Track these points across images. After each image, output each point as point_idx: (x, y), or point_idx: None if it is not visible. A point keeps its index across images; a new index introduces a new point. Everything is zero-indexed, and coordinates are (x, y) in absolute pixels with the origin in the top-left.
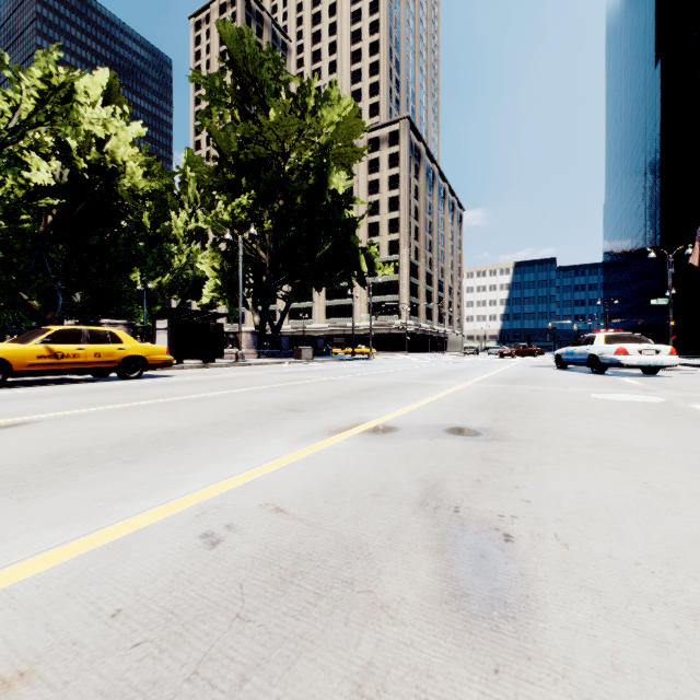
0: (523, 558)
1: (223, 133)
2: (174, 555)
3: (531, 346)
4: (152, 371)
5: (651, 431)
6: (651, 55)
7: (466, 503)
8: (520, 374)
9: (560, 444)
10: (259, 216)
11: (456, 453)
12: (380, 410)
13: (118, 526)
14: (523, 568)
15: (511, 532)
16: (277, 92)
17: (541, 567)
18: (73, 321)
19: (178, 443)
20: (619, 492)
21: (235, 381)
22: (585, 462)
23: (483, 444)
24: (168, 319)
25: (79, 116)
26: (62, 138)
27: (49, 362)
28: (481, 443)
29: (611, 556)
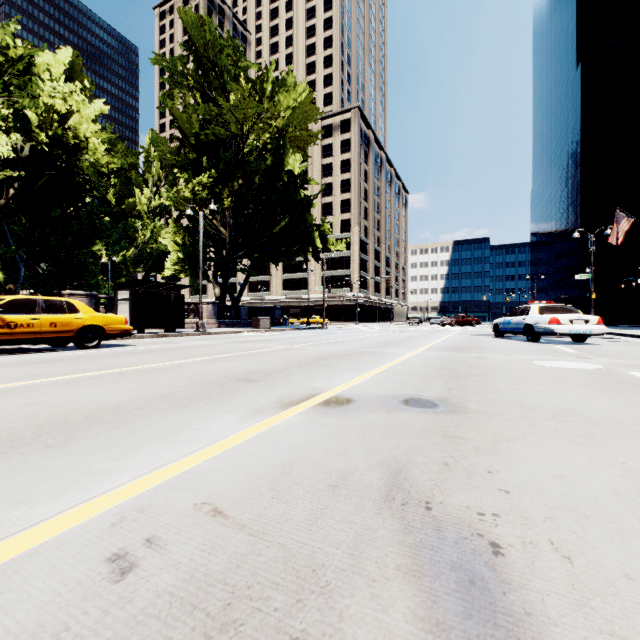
0: (522, 583)
1: (185, 115)
2: (64, 595)
3: (469, 316)
4: (113, 340)
5: (604, 400)
6: (573, 58)
7: (437, 496)
8: (463, 342)
9: (520, 416)
10: (219, 193)
11: (417, 428)
12: (334, 380)
13: (4, 545)
14: (527, 601)
15: (498, 539)
16: (236, 77)
17: (549, 598)
18: (28, 290)
19: (117, 421)
20: (601, 476)
21: (193, 350)
22: (552, 437)
23: (443, 417)
24: (130, 290)
25: (36, 88)
26: (21, 110)
27: (1, 332)
28: (441, 416)
29: (629, 575)
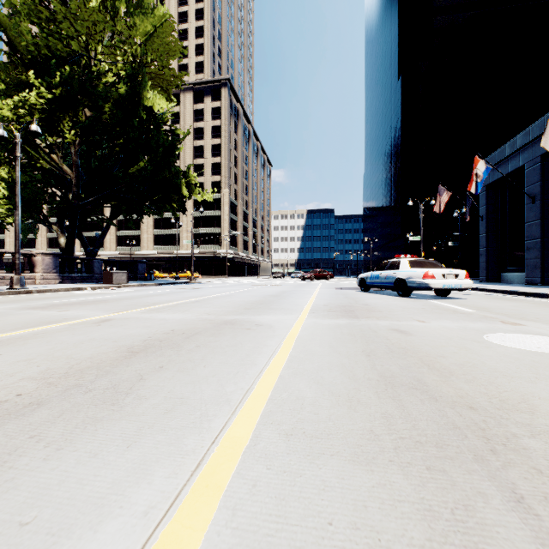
0: None
1: (15, 26)
2: None
3: (324, 271)
4: None
5: None
6: (395, 72)
7: None
8: (340, 299)
9: None
10: (59, 123)
11: None
12: None
13: None
14: None
15: None
16: None
17: None
18: None
19: None
20: None
21: None
22: None
23: None
24: None
25: None
26: None
27: None
28: None
29: None
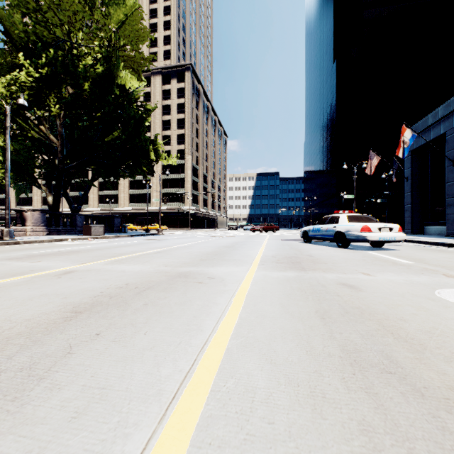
0: None
1: (10, 18)
2: None
3: (271, 224)
4: None
5: None
6: (331, 57)
7: None
8: (287, 250)
9: None
10: (46, 99)
11: None
12: None
13: None
14: None
15: None
16: None
17: None
18: None
19: None
20: None
21: None
22: None
23: None
24: None
25: None
26: None
27: None
28: None
29: None
